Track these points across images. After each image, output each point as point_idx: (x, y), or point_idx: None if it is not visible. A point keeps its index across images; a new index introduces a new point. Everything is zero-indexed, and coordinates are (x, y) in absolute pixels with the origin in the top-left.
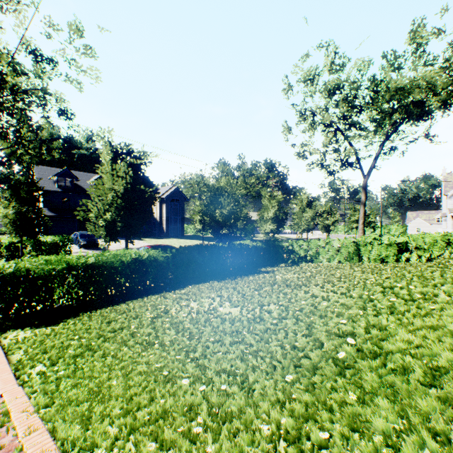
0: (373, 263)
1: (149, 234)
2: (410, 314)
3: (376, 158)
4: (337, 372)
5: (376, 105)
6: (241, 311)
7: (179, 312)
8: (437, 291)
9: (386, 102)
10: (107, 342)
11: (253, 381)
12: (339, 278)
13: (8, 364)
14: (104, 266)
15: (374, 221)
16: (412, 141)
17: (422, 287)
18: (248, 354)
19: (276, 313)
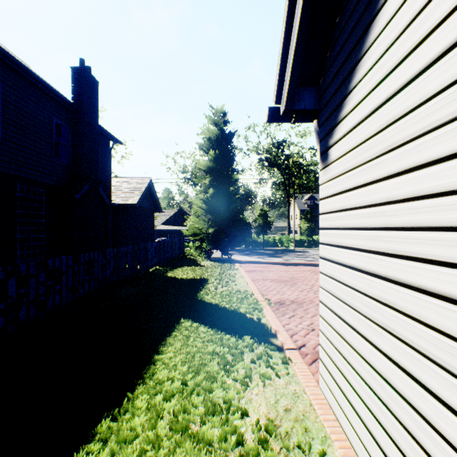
0: None
1: None
2: None
3: None
4: None
5: None
6: None
7: None
8: None
9: None
10: None
11: None
12: None
13: None
14: None
15: None
16: None
17: None
18: None
19: None
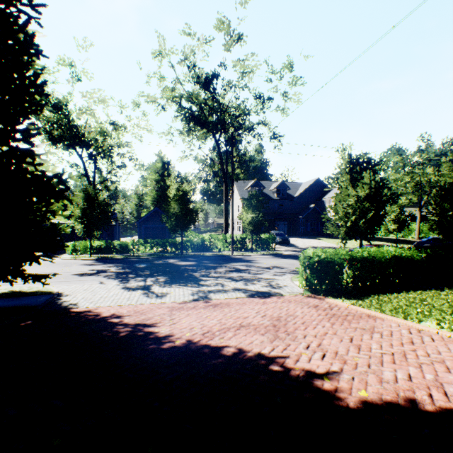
0: None
1: (322, 234)
2: None
3: None
4: None
5: None
6: None
7: None
8: None
9: None
10: None
11: None
12: None
13: (392, 316)
14: (371, 260)
15: None
16: None
17: None
18: None
19: None
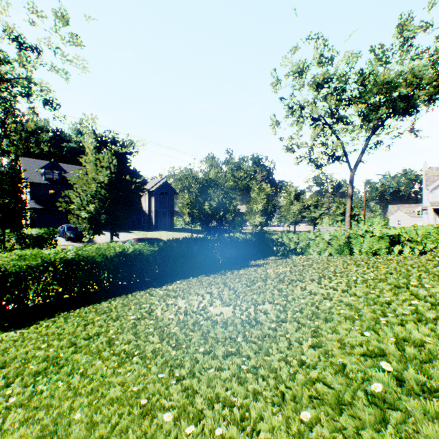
0: (364, 256)
1: (138, 227)
2: None
3: (363, 152)
4: (379, 418)
5: (363, 98)
6: (234, 311)
7: (165, 313)
8: None
9: (372, 96)
10: (78, 354)
11: (256, 420)
12: (334, 272)
13: None
14: (85, 261)
15: (358, 214)
16: (397, 136)
17: None
18: (246, 371)
19: (273, 314)
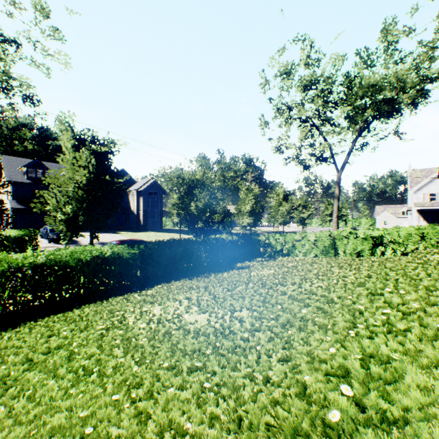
0: (349, 257)
1: (126, 227)
2: (414, 335)
3: (349, 154)
4: None
5: (349, 101)
6: (209, 319)
7: (137, 321)
8: (436, 299)
9: (358, 99)
10: (31, 372)
11: None
12: (317, 275)
13: None
14: (57, 266)
15: (346, 215)
16: (382, 138)
17: (414, 291)
18: (208, 390)
19: (248, 322)
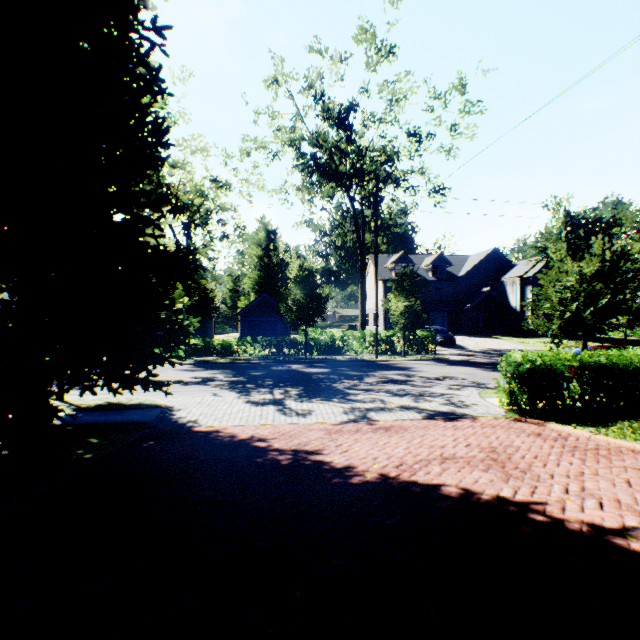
0: None
1: (501, 331)
2: None
3: None
4: None
5: None
6: None
7: None
8: None
9: None
10: None
11: None
12: None
13: None
14: (612, 368)
15: None
16: None
17: None
18: None
19: None
